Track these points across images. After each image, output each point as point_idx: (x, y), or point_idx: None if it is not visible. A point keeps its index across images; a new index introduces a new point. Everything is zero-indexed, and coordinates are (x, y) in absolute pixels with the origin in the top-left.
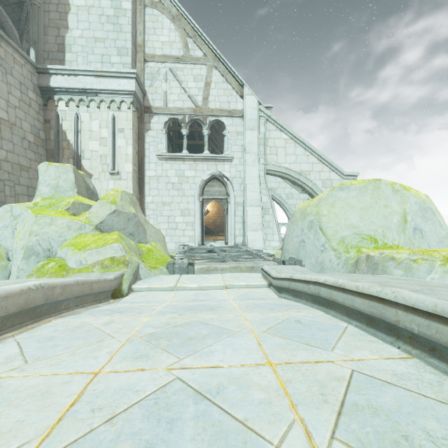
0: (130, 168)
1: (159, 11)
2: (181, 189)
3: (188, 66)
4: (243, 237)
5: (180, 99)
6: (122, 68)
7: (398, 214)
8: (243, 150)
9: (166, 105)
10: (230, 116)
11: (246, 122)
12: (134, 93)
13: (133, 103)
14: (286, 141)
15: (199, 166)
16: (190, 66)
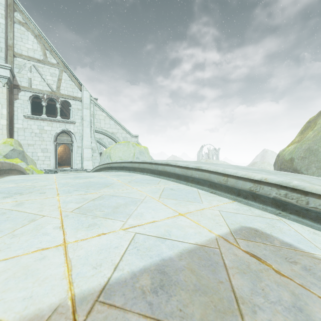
0: (5, 122)
1: (25, 28)
2: (42, 137)
3: (47, 66)
4: (82, 164)
5: (41, 84)
6: (0, 62)
7: (133, 153)
8: (82, 119)
9: (30, 86)
10: (74, 99)
11: (83, 104)
12: (8, 78)
13: (7, 83)
14: (105, 117)
15: (54, 125)
16: (48, 67)
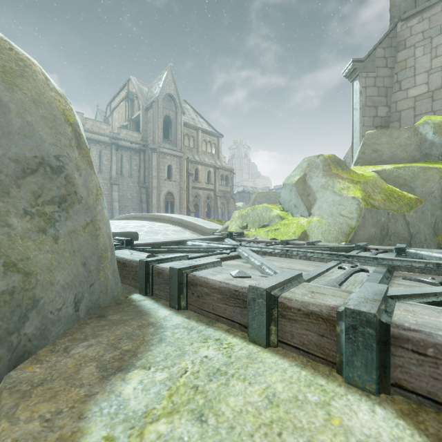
0: None
1: None
2: None
3: None
4: None
5: None
6: None
7: None
8: None
9: None
10: None
11: None
12: None
13: None
14: None
15: None
16: None
